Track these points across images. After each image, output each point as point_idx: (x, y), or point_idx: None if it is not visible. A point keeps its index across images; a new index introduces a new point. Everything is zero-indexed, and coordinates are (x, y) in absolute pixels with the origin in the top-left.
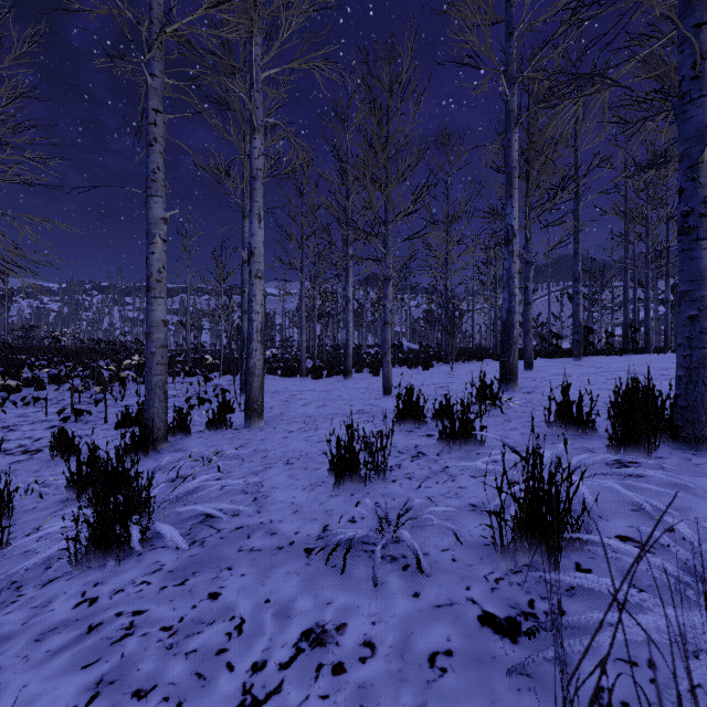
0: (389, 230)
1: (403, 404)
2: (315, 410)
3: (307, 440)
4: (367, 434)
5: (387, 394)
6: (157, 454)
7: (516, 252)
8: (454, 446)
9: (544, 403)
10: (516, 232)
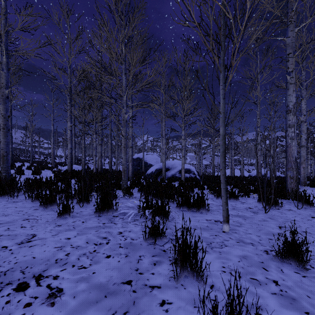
0: None
1: None
2: None
3: None
4: None
5: None
6: None
7: None
8: None
9: None
10: None
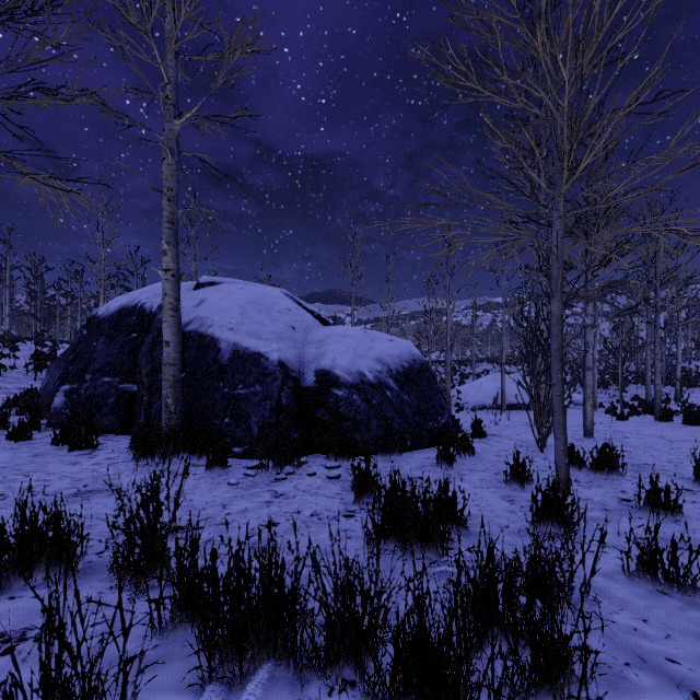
0: None
1: None
2: None
3: None
4: None
5: None
6: None
7: None
8: None
9: None
10: None
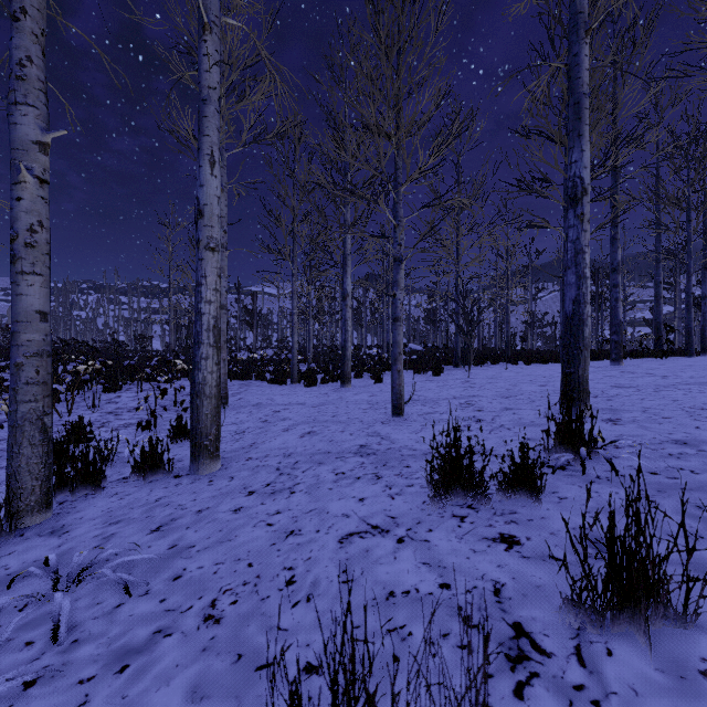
0: (400, 194)
1: (444, 462)
2: (298, 441)
3: (270, 524)
4: (378, 521)
5: (397, 415)
6: (13, 541)
7: (587, 215)
8: (608, 618)
9: (670, 450)
10: (587, 187)
